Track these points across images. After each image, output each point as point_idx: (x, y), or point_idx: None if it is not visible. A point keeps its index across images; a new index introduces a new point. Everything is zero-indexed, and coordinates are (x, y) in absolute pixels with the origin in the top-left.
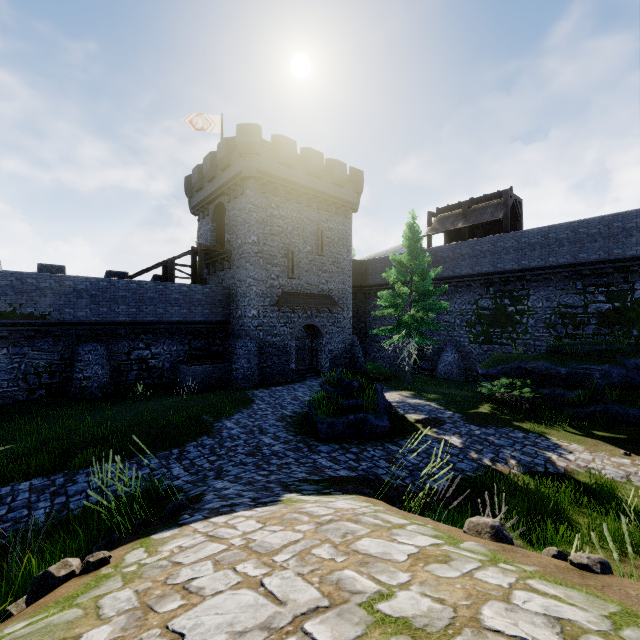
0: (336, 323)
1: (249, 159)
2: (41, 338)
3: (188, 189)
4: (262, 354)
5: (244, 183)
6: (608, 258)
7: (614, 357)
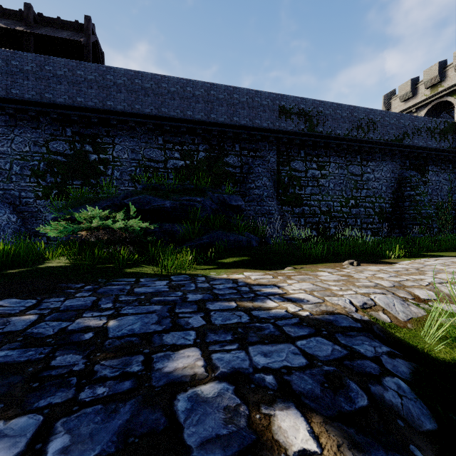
0: None
1: None
2: None
3: None
4: None
5: None
6: (184, 117)
7: (205, 192)
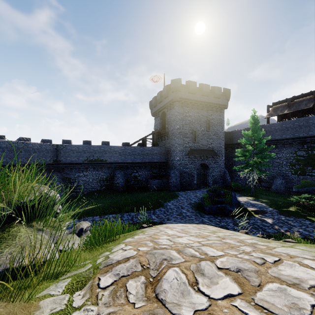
0: (216, 162)
1: (176, 93)
2: (104, 168)
3: (150, 106)
4: (181, 176)
5: (174, 103)
6: None
7: None
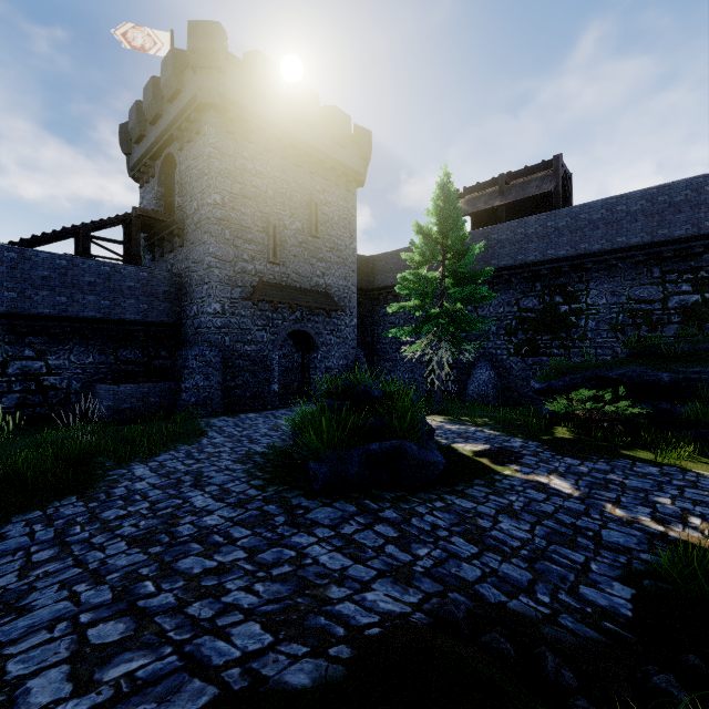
0: (336, 331)
1: (207, 76)
2: None
3: (125, 141)
4: (228, 368)
5: (201, 117)
6: (698, 233)
7: None
